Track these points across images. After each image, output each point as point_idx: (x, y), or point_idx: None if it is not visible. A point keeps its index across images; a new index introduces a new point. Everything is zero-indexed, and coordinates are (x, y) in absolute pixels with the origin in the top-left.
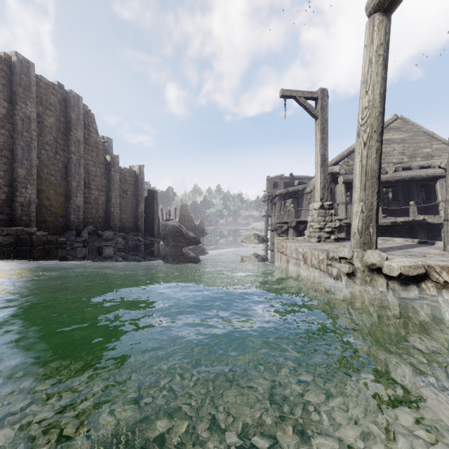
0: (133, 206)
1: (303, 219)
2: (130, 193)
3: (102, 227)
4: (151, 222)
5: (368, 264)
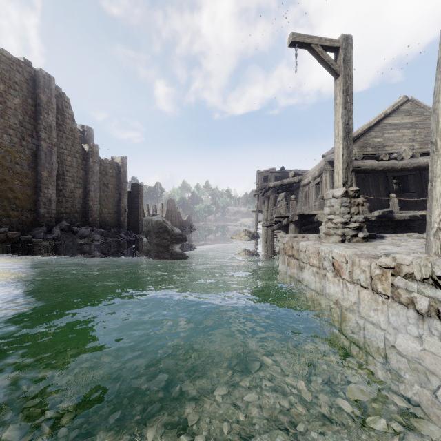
0: (115, 200)
1: (306, 212)
2: (112, 187)
3: (79, 223)
4: (135, 217)
5: None
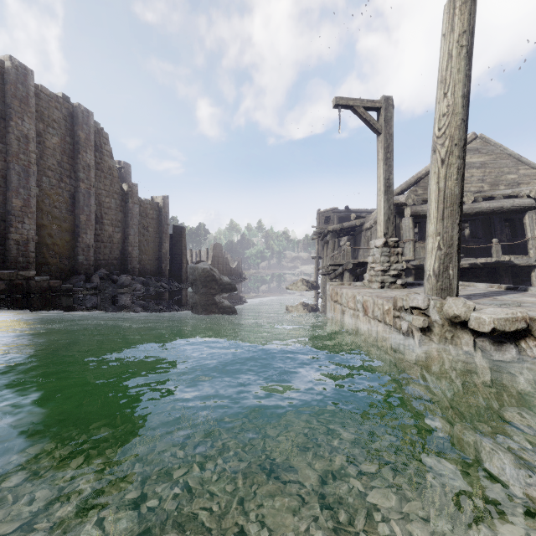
0: (156, 245)
1: (361, 260)
2: (152, 230)
3: (118, 271)
4: (177, 264)
5: (450, 316)
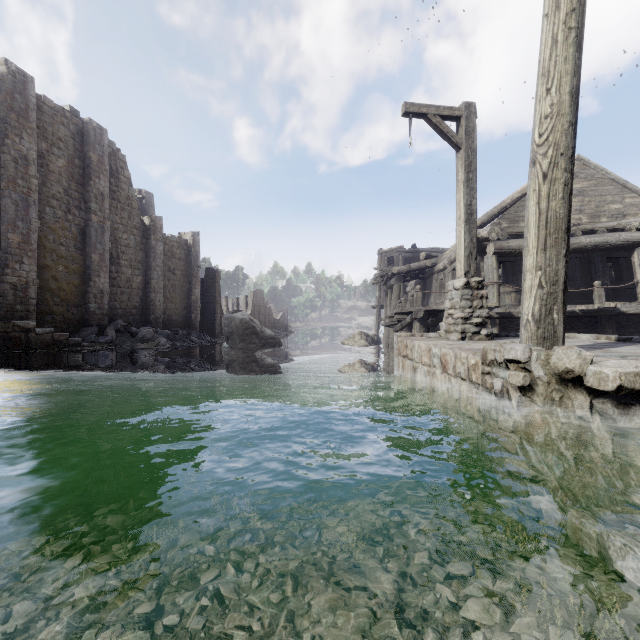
0: (184, 292)
1: (434, 307)
2: (180, 273)
3: (138, 322)
4: (210, 314)
5: (560, 370)
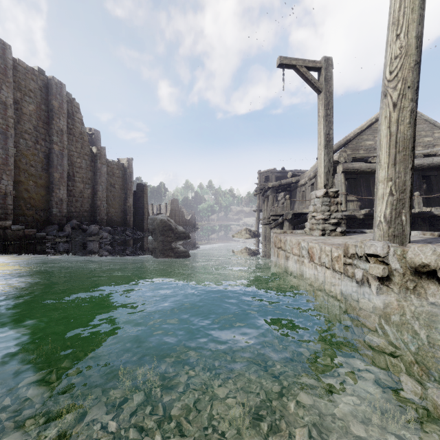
0: (121, 200)
1: (299, 211)
2: (118, 187)
3: (88, 221)
4: (140, 216)
5: (416, 264)
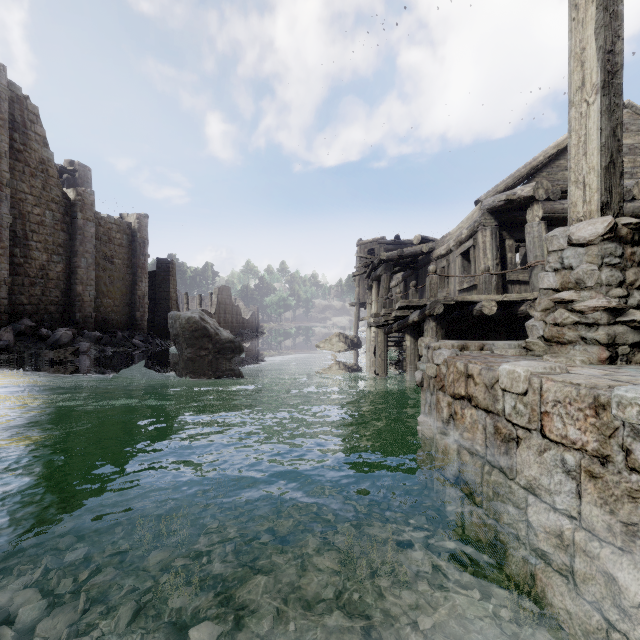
0: (126, 285)
1: (459, 298)
2: (120, 262)
3: (58, 322)
4: (163, 313)
5: None
